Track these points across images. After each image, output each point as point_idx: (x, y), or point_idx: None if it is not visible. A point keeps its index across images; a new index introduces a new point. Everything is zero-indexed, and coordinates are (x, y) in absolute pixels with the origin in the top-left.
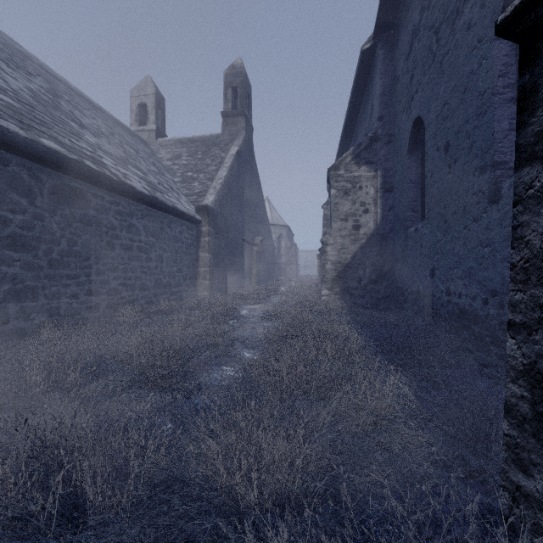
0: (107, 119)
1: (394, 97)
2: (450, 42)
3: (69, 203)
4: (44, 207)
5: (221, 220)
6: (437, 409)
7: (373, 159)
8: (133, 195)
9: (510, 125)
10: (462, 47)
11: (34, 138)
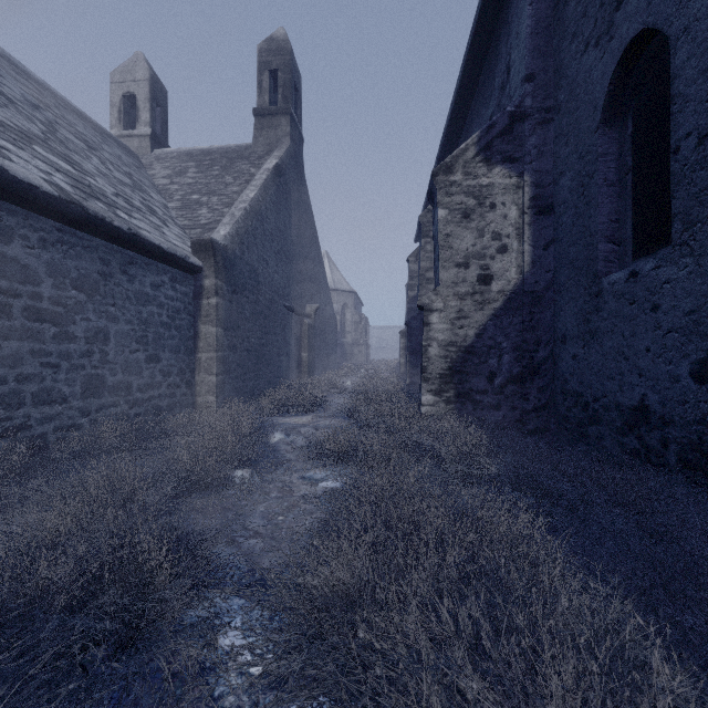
0: (47, 95)
1: (558, 36)
2: None
3: None
4: None
5: (244, 270)
6: None
7: (516, 154)
8: (2, 187)
9: None
10: None
11: None
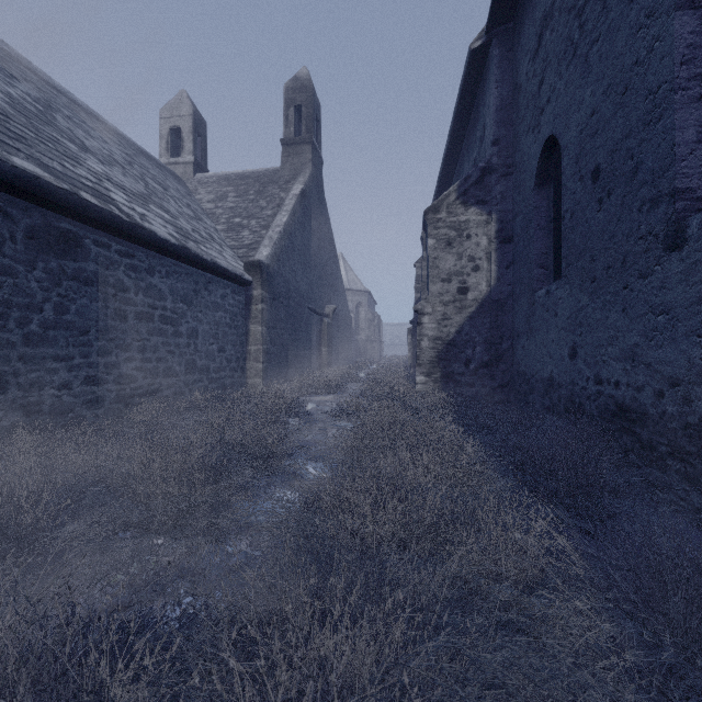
0: (125, 145)
1: (515, 113)
2: (602, 25)
3: (56, 252)
4: (17, 257)
5: (280, 281)
6: (618, 574)
7: (486, 198)
8: (154, 244)
9: (698, 136)
10: (621, 28)
11: None
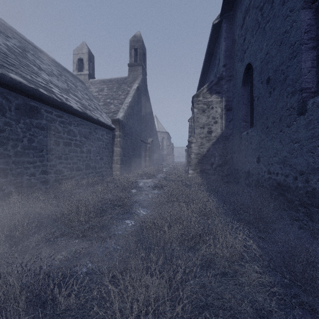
0: (58, 66)
1: (233, 53)
2: (271, 14)
3: (29, 115)
4: (12, 117)
5: (127, 128)
6: (273, 255)
7: (220, 91)
8: (71, 111)
9: (312, 64)
10: (279, 16)
11: (4, 73)
